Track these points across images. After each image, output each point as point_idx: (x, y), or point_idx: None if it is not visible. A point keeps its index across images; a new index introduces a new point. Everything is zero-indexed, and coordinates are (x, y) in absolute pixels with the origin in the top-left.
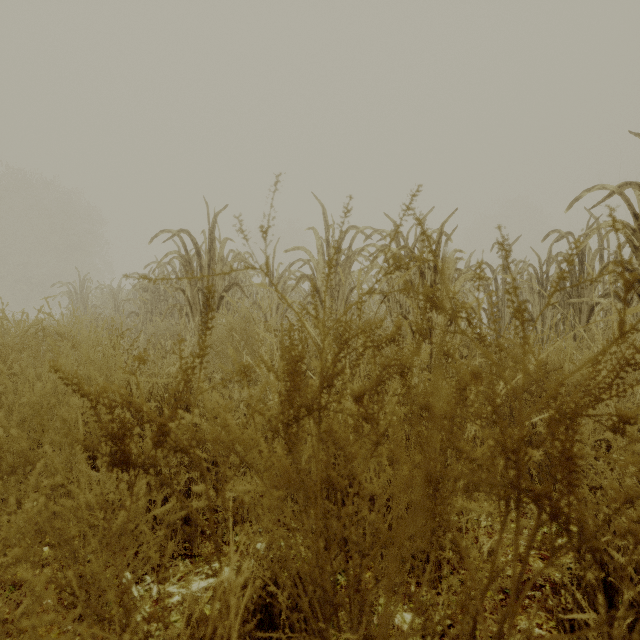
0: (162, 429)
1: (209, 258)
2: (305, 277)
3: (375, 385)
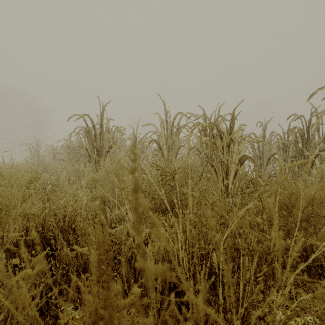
0: None
1: (100, 130)
2: (153, 140)
3: None
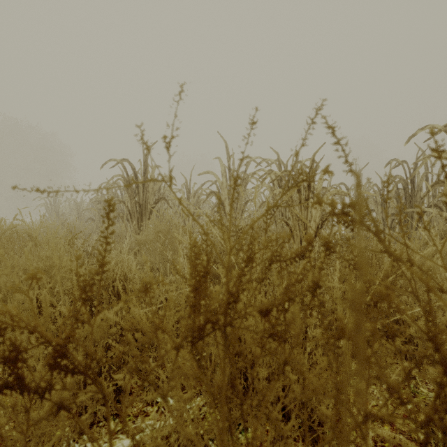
0: (58, 351)
1: (143, 179)
2: (213, 193)
3: (283, 301)
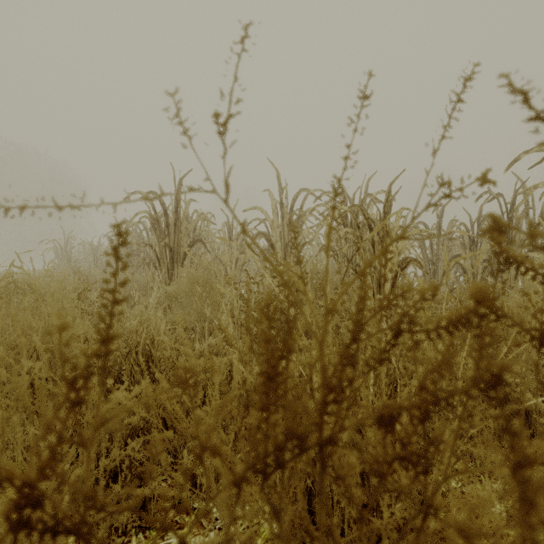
0: (25, 496)
1: (175, 217)
2: (261, 234)
3: (422, 403)
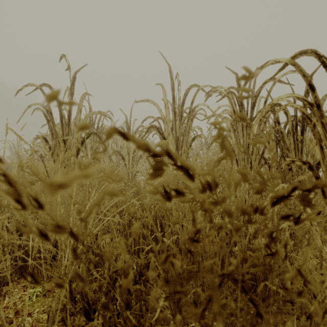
0: None
1: (69, 110)
2: (154, 126)
3: None
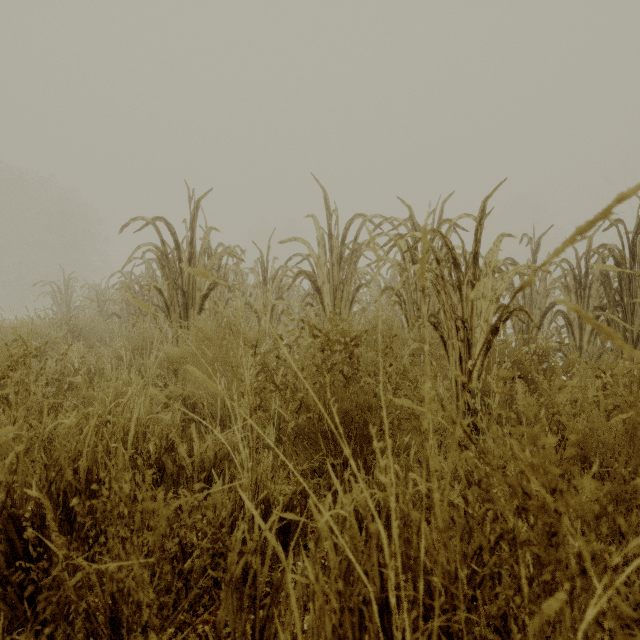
0: None
1: (190, 251)
2: (303, 273)
3: None
